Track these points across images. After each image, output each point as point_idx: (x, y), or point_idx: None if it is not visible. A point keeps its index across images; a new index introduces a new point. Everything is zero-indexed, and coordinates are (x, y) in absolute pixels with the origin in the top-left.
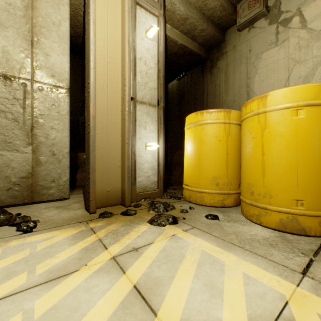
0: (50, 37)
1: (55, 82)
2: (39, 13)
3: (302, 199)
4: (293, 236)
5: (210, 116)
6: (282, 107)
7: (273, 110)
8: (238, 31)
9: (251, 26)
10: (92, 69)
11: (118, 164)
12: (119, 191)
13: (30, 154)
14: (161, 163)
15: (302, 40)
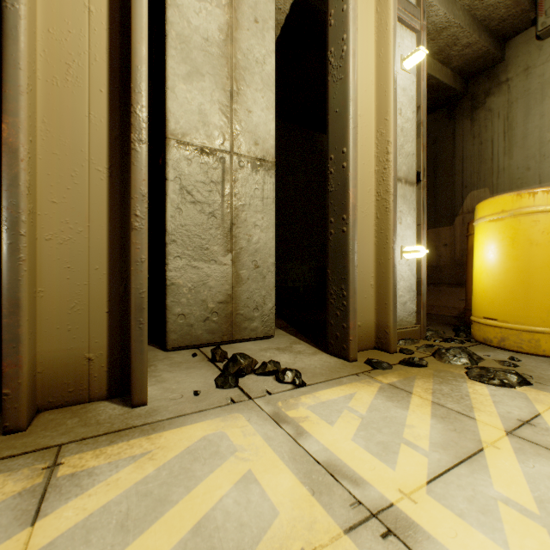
0: (253, 83)
1: (259, 153)
2: (239, 48)
3: None
4: None
5: None
6: None
7: None
8: (537, 40)
9: None
10: (351, 131)
11: (371, 283)
12: (372, 327)
13: (229, 266)
14: (424, 281)
15: None
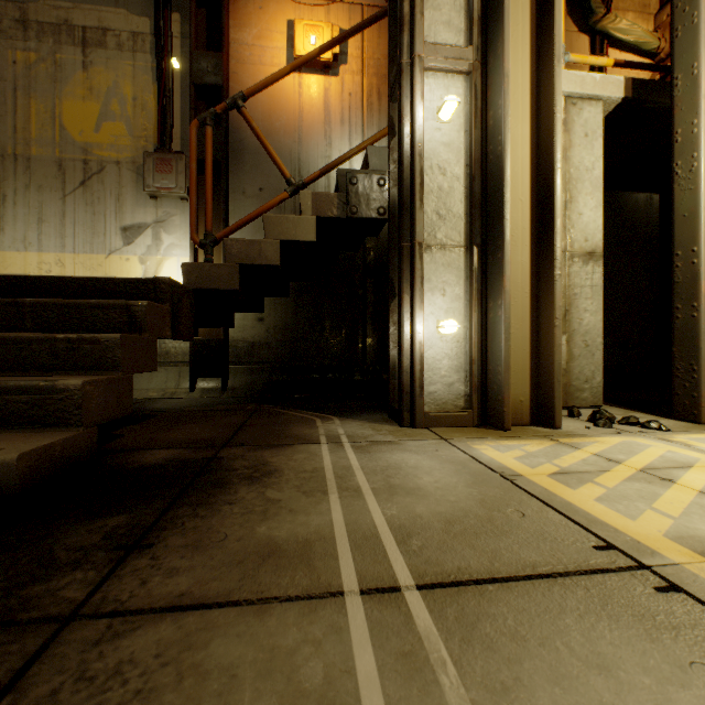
0: (583, 189)
1: (588, 248)
2: (572, 164)
3: None
4: None
5: None
6: None
7: None
8: None
9: None
10: (702, 233)
11: None
12: None
13: (563, 345)
14: None
15: None
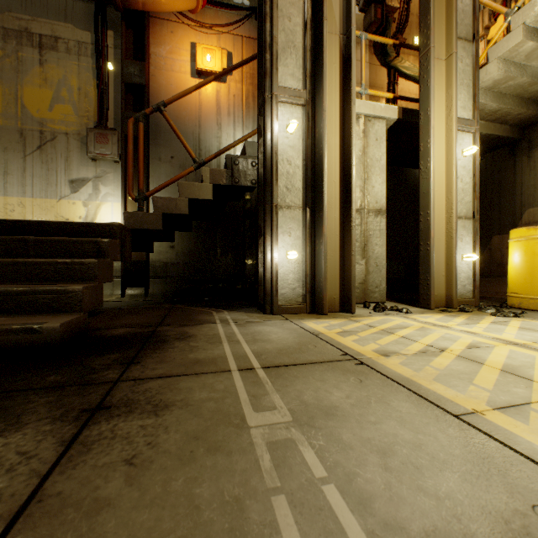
0: (375, 172)
1: (378, 207)
2: (368, 156)
3: None
4: None
5: None
6: None
7: None
8: None
9: None
10: (432, 203)
11: (442, 274)
12: (443, 296)
13: (363, 265)
14: (477, 273)
15: None
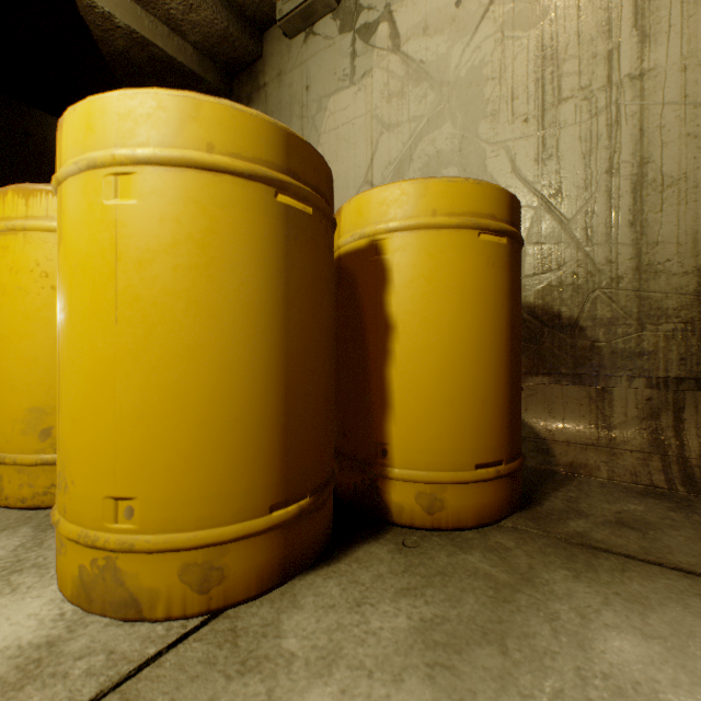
0: None
1: None
2: None
3: (130, 494)
4: (106, 630)
5: (25, 204)
6: (80, 163)
7: (68, 174)
8: (288, 38)
9: (309, 30)
10: None
11: None
12: None
13: None
14: None
15: (393, 79)
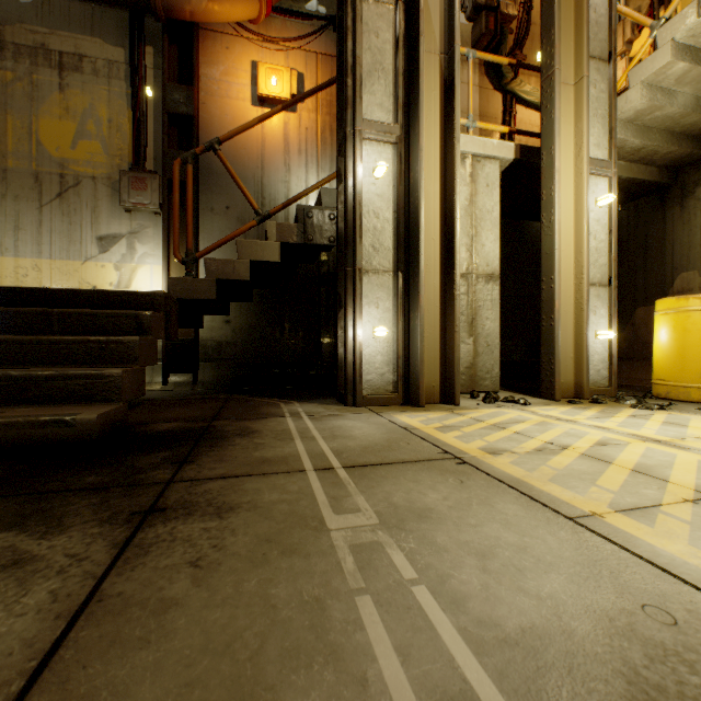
0: (485, 226)
1: (489, 271)
2: (477, 207)
3: None
4: None
5: (699, 302)
6: None
7: None
8: None
9: None
10: (556, 267)
11: (570, 356)
12: (571, 384)
13: (471, 345)
14: (615, 355)
15: None
